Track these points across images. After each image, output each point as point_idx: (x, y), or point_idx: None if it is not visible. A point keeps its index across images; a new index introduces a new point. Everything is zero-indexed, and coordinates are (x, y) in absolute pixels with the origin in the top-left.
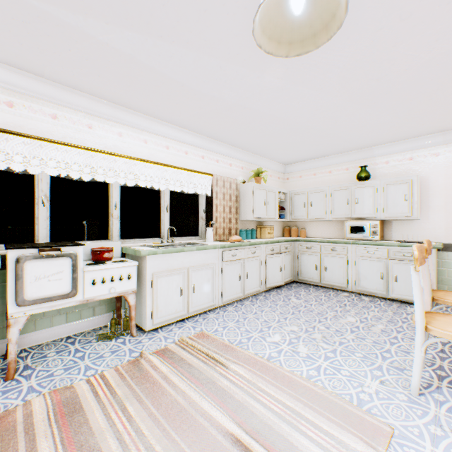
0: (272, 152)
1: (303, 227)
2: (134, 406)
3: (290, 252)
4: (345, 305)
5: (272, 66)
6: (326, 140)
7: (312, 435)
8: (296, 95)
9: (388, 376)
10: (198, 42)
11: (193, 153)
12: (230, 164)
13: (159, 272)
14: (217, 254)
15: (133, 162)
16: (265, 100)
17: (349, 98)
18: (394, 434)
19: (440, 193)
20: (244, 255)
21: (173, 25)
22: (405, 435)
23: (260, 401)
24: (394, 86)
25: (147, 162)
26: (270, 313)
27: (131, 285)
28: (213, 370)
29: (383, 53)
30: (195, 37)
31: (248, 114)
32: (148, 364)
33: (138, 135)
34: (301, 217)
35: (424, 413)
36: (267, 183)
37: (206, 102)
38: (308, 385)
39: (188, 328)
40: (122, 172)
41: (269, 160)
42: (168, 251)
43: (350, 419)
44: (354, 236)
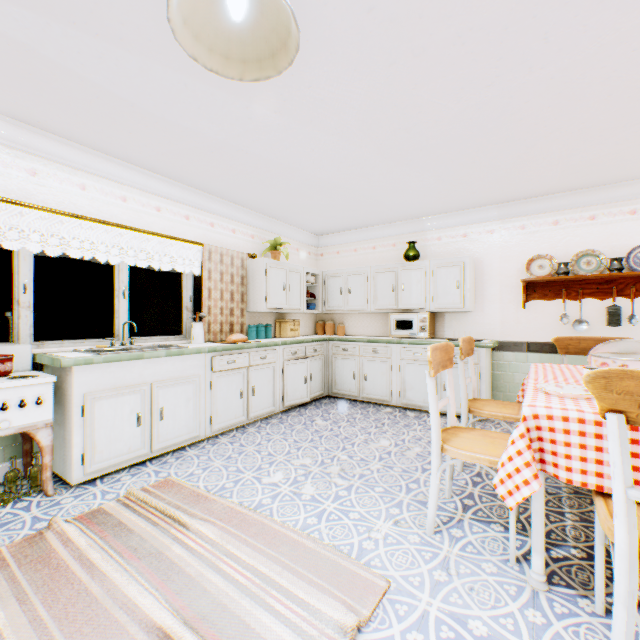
0: (295, 217)
1: (341, 322)
2: (8, 610)
3: (321, 356)
4: (384, 424)
5: (262, 93)
6: (364, 205)
7: (281, 609)
8: (307, 139)
9: (406, 514)
10: (139, 41)
11: (171, 211)
12: (233, 231)
13: (97, 392)
14: (203, 361)
15: (58, 219)
16: (267, 142)
17: (377, 151)
18: (390, 589)
19: (495, 279)
20: (247, 361)
21: (89, 7)
22: (403, 588)
23: (223, 571)
24: (428, 141)
25: (86, 219)
26: (281, 442)
27: (44, 415)
28: (165, 534)
29: (404, 96)
30: (133, 34)
31: (246, 159)
32: (57, 537)
33: (68, 175)
34: (337, 307)
35: (434, 556)
36: (292, 259)
37: (178, 136)
38: (298, 540)
39: (147, 475)
40: (39, 233)
41: (294, 228)
42: (114, 359)
43: (339, 578)
44: (401, 334)
